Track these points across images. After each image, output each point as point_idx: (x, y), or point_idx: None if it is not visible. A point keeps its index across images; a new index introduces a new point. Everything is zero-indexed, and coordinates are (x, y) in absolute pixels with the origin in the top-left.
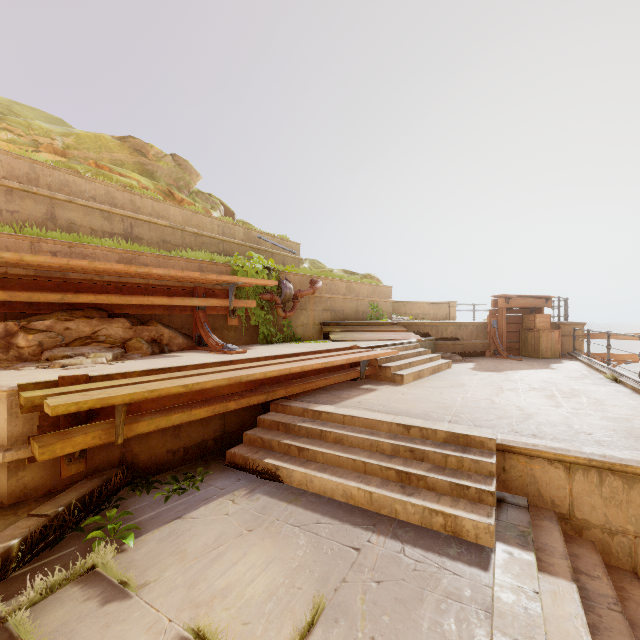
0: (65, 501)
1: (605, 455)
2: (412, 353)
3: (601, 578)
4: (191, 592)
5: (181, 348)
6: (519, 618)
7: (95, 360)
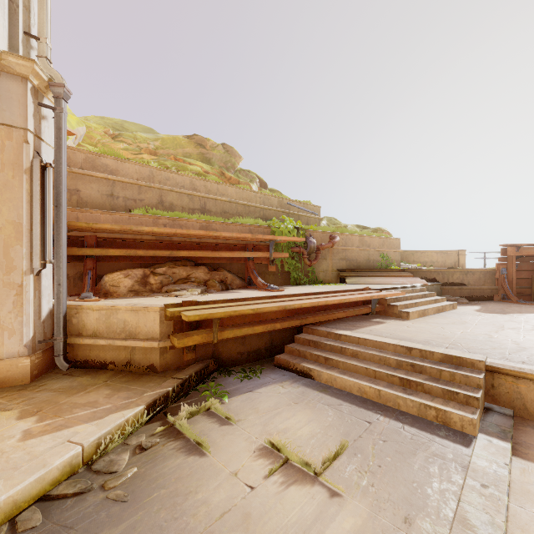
0: (188, 373)
1: None
2: (418, 295)
3: None
4: (265, 428)
5: (238, 287)
6: (488, 475)
7: (192, 293)
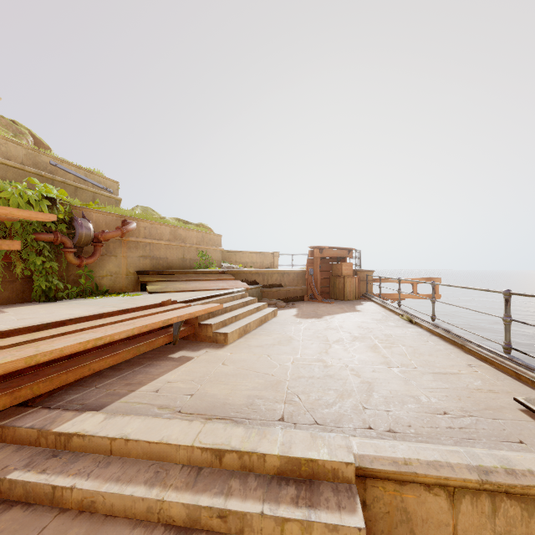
0: None
1: (497, 468)
2: (239, 304)
3: None
4: None
5: None
6: None
7: None
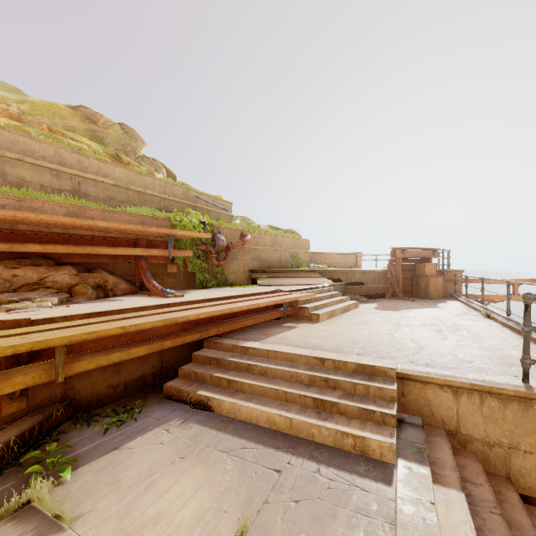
0: (4, 438)
1: (485, 380)
2: (326, 295)
3: (483, 485)
4: (123, 522)
5: (124, 293)
6: (419, 528)
7: (41, 304)
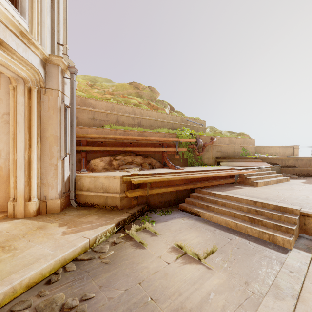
0: (134, 210)
1: None
2: (264, 173)
3: None
4: (174, 238)
5: (158, 167)
6: (295, 267)
7: (134, 170)
